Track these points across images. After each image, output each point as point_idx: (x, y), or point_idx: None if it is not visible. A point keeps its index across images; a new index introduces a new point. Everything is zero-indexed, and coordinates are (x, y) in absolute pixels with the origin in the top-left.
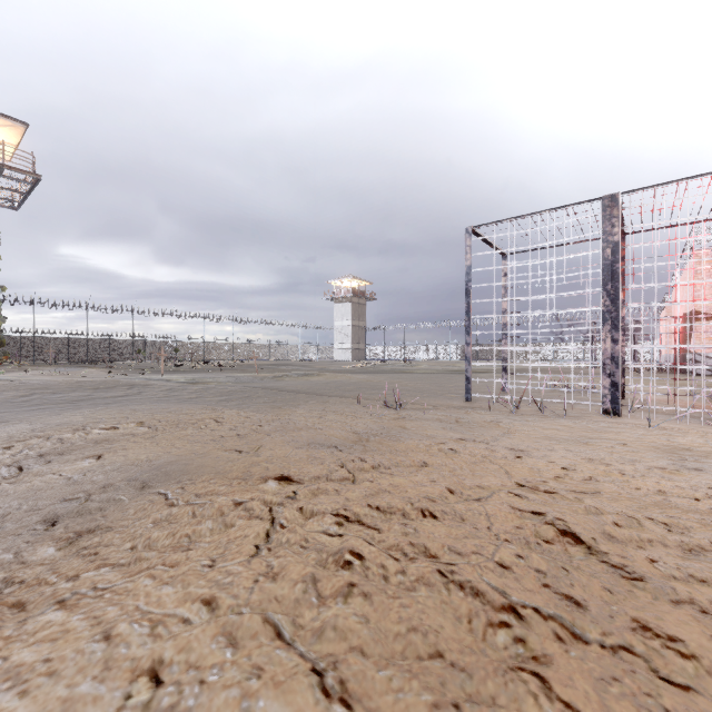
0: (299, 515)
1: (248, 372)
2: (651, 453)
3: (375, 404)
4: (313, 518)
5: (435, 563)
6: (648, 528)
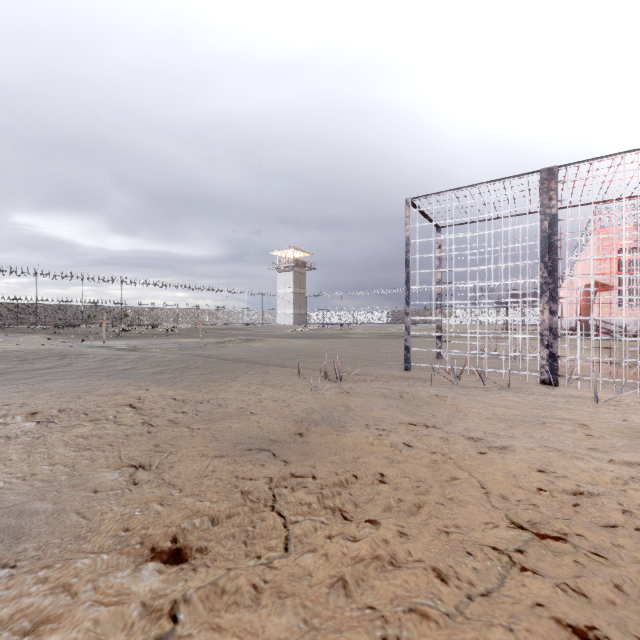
0: None
1: (194, 337)
2: (619, 440)
3: (316, 375)
4: None
5: None
6: None
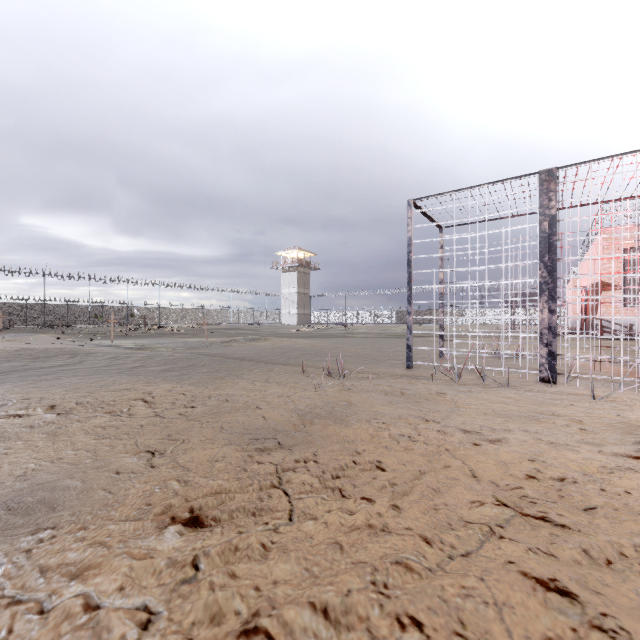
0: None
1: (199, 336)
2: (610, 434)
3: (319, 373)
4: None
5: None
6: None
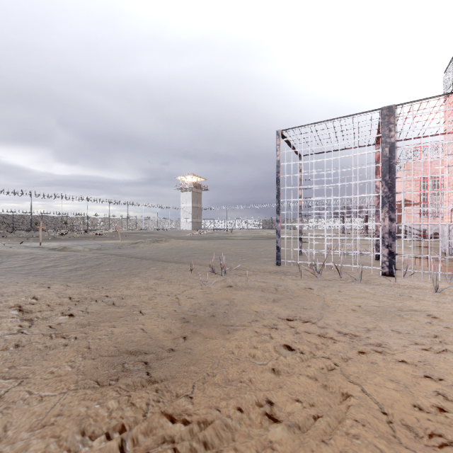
0: None
1: (115, 239)
2: None
3: (205, 270)
4: None
5: None
6: None
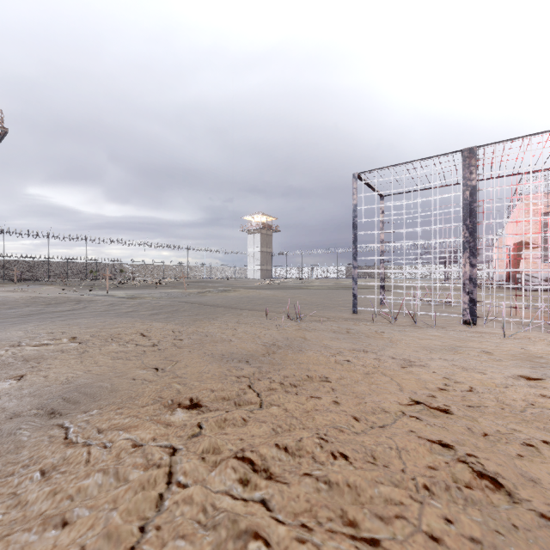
0: (201, 465)
1: (178, 288)
2: (513, 361)
3: (280, 316)
4: (214, 471)
5: (357, 544)
6: (548, 455)
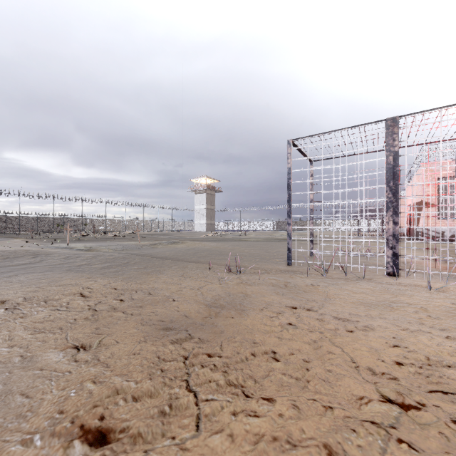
0: None
1: (134, 240)
2: (451, 320)
3: (222, 269)
4: None
5: None
6: None
